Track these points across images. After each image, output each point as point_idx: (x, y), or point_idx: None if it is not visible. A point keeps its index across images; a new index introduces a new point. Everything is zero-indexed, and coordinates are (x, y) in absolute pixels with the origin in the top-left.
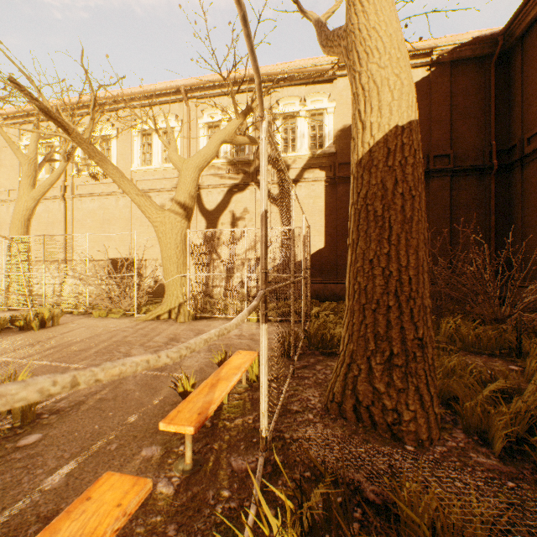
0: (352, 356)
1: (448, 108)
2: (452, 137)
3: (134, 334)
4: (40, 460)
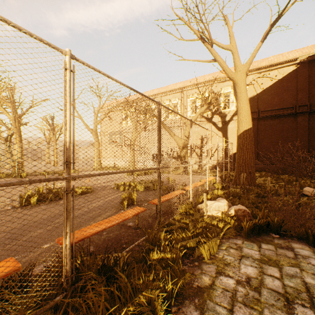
0: (236, 175)
1: (306, 83)
2: (309, 96)
3: (176, 176)
4: None
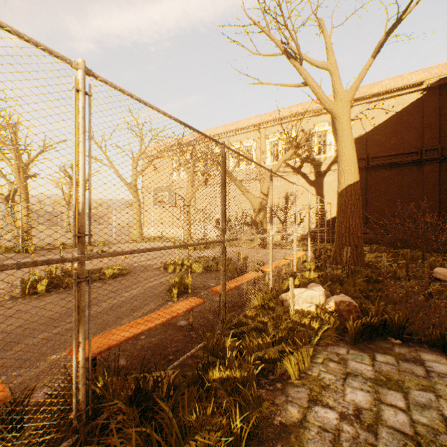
0: (335, 250)
1: (437, 117)
2: (440, 136)
3: (250, 251)
4: None
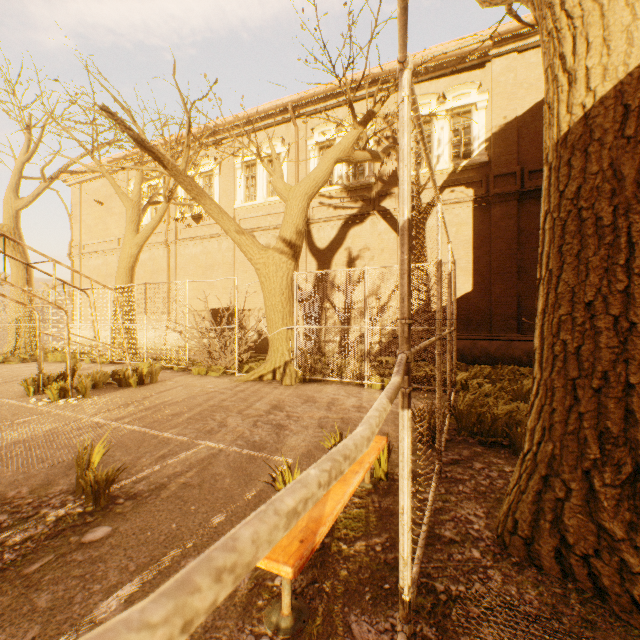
0: (552, 464)
1: None
2: None
3: (233, 397)
4: (101, 568)
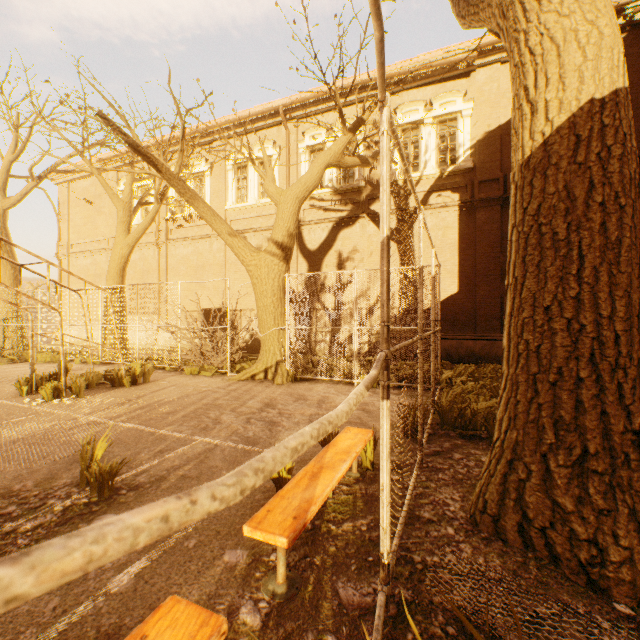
0: (516, 449)
1: None
2: None
3: (226, 396)
4: None
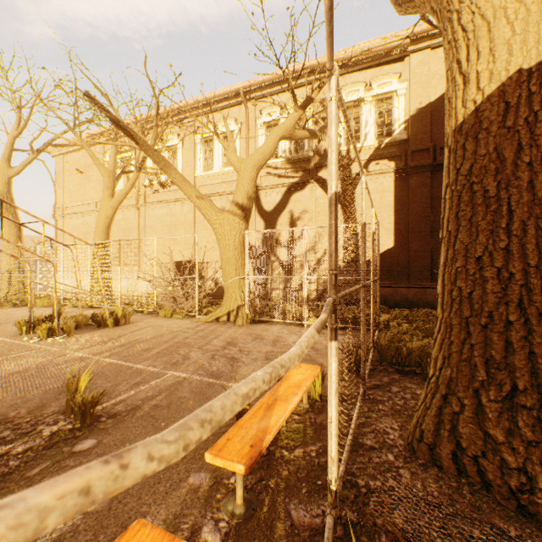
0: (450, 385)
1: None
2: None
3: (194, 336)
4: None
